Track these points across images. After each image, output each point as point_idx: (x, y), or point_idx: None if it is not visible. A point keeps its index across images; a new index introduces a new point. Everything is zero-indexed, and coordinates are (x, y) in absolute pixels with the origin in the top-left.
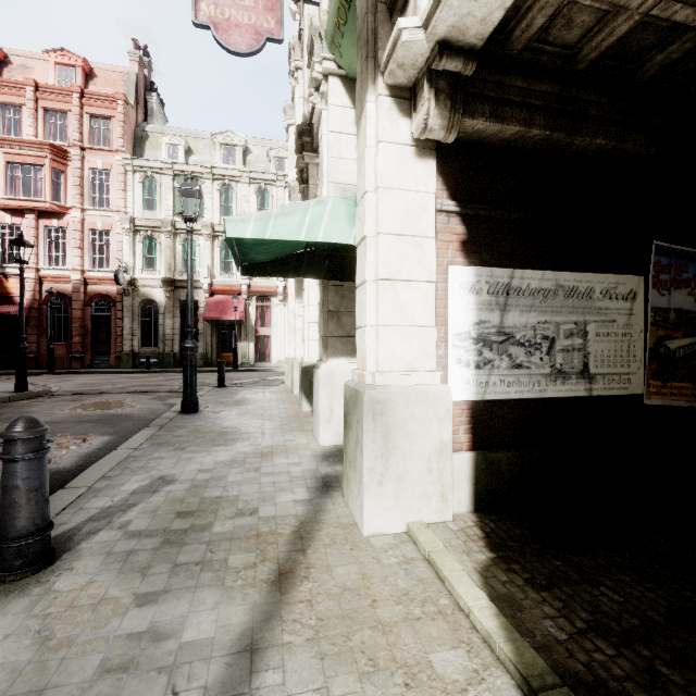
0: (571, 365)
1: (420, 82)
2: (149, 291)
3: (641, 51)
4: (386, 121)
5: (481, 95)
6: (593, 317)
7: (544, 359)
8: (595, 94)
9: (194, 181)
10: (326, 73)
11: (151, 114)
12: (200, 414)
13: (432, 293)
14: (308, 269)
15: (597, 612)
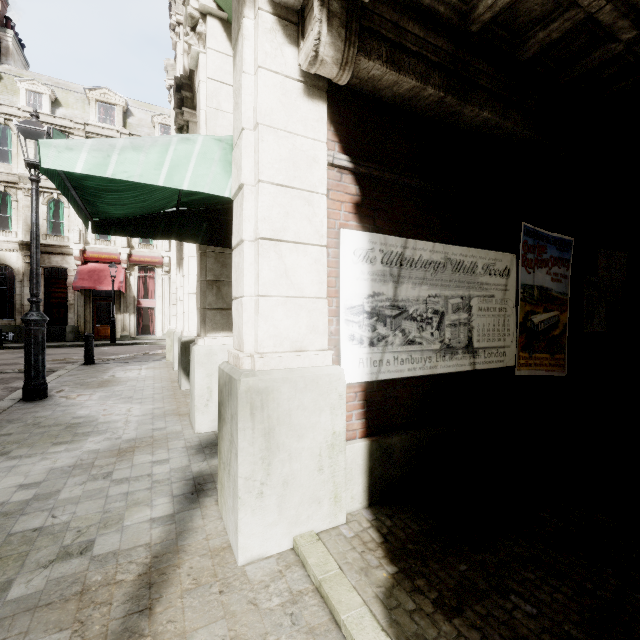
0: (458, 340)
1: (309, 1)
2: (2, 255)
3: (526, 24)
4: (268, 43)
5: (378, 32)
6: (476, 291)
7: (434, 334)
8: (484, 63)
9: (61, 135)
10: (204, 11)
11: (6, 54)
12: (48, 401)
13: (323, 258)
14: (181, 231)
15: (517, 639)
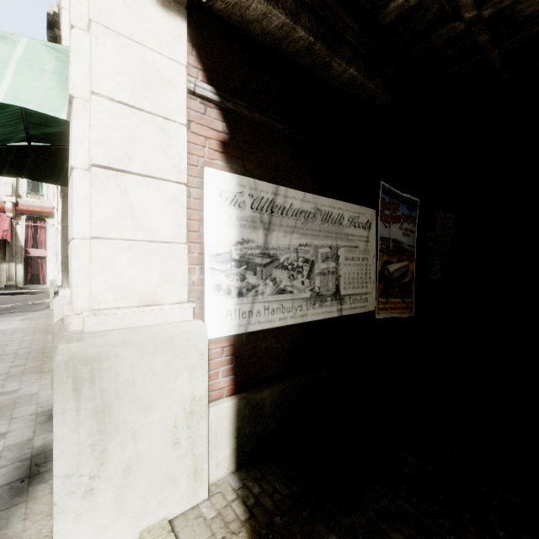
0: (327, 288)
1: None
2: None
3: None
4: None
5: None
6: (343, 242)
7: (305, 282)
8: (351, 18)
9: None
10: None
11: None
12: None
13: (181, 198)
14: (36, 169)
15: None
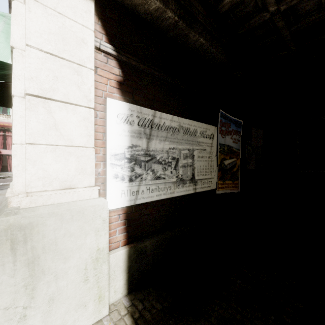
0: (186, 175)
1: None
2: None
3: None
4: None
5: None
6: (196, 146)
7: (173, 172)
8: (201, 7)
9: None
10: None
11: None
12: None
13: (90, 117)
14: None
15: None
